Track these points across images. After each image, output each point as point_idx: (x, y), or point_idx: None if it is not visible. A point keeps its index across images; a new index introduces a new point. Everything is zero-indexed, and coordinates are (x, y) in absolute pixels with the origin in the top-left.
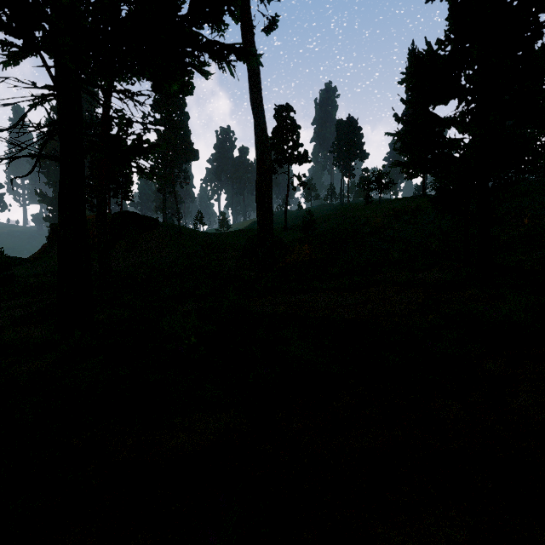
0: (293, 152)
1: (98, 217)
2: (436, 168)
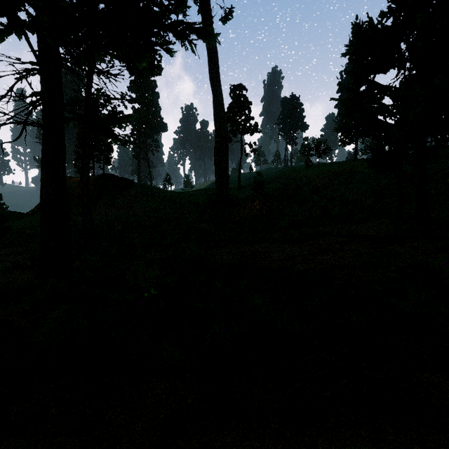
0: (245, 124)
1: (81, 178)
2: (375, 131)
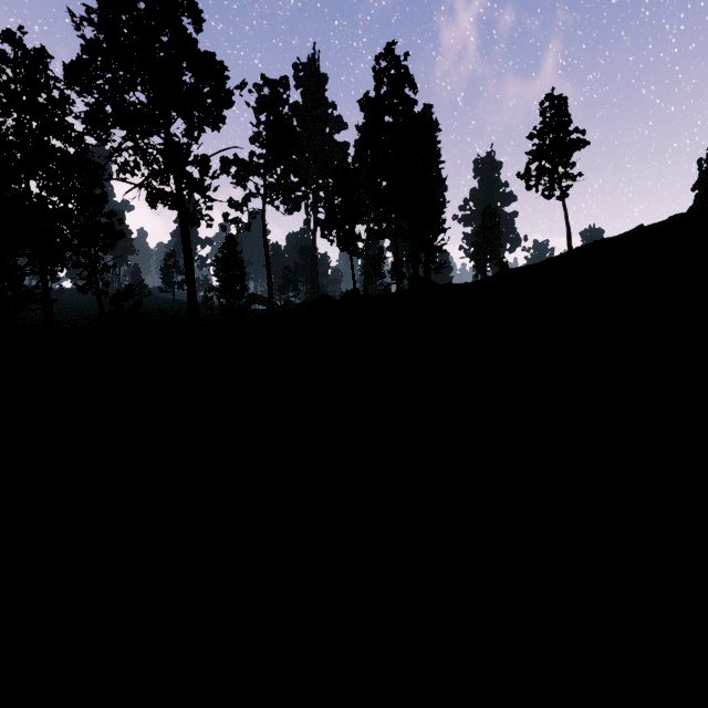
0: None
1: None
2: None
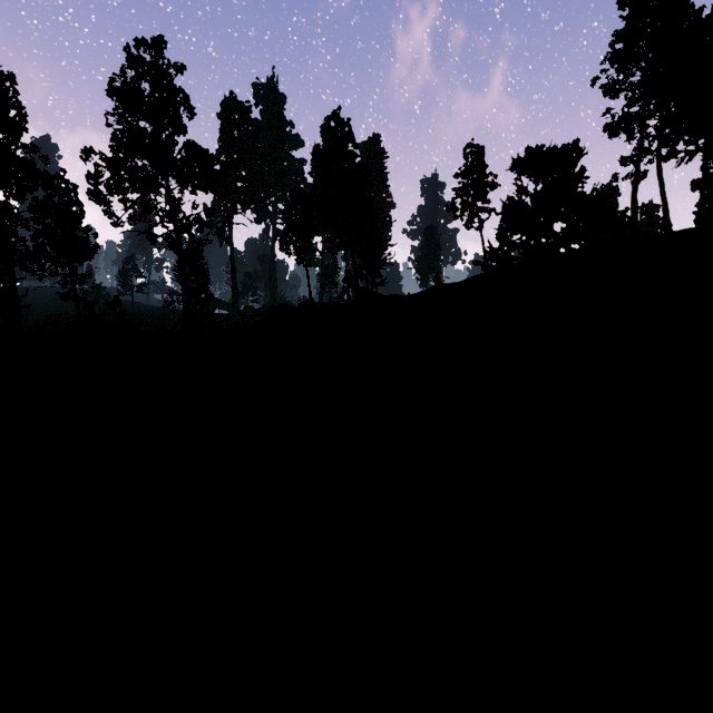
0: None
1: None
2: None
